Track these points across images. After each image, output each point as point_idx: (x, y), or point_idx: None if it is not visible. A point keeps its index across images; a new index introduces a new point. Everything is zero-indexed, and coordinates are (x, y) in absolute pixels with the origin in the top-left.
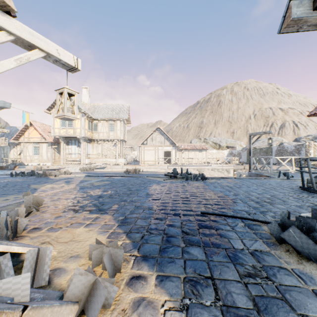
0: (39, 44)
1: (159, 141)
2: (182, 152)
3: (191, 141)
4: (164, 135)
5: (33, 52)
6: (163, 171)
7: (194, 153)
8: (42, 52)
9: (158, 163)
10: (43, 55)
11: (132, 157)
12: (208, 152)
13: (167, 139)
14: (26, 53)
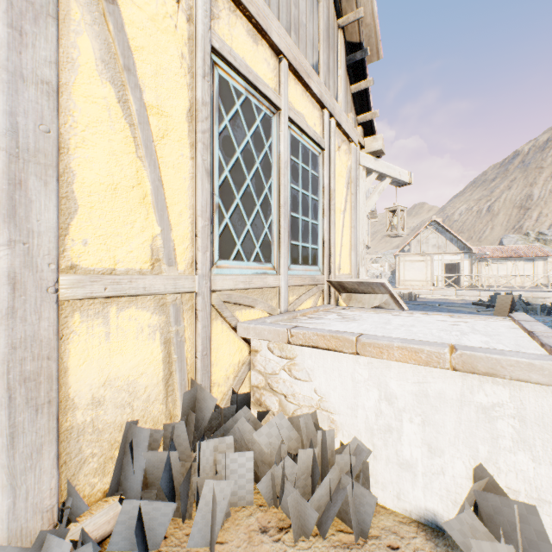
0: (390, 173)
1: (434, 245)
2: (486, 264)
3: (501, 240)
4: (445, 234)
5: (385, 181)
6: (457, 298)
7: (513, 265)
8: (389, 178)
9: (431, 284)
10: (390, 181)
11: (372, 273)
12: (551, 263)
13: (452, 241)
14: (382, 185)
